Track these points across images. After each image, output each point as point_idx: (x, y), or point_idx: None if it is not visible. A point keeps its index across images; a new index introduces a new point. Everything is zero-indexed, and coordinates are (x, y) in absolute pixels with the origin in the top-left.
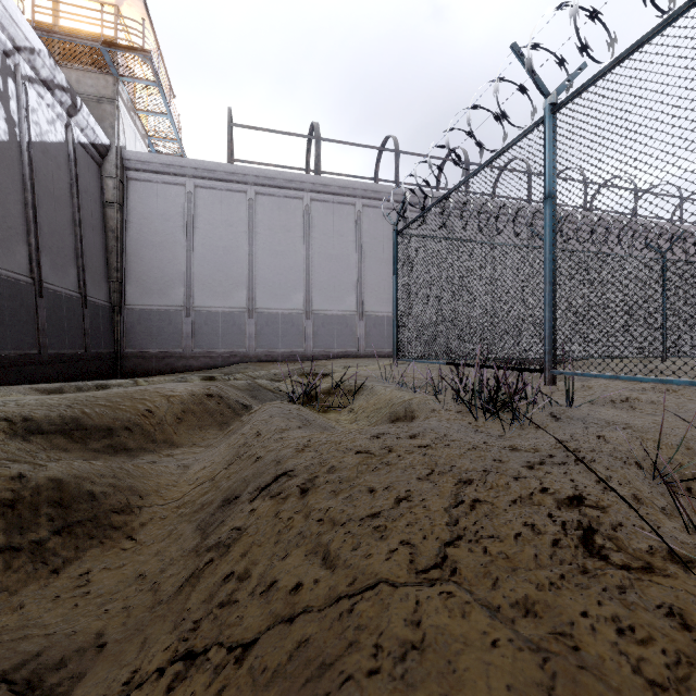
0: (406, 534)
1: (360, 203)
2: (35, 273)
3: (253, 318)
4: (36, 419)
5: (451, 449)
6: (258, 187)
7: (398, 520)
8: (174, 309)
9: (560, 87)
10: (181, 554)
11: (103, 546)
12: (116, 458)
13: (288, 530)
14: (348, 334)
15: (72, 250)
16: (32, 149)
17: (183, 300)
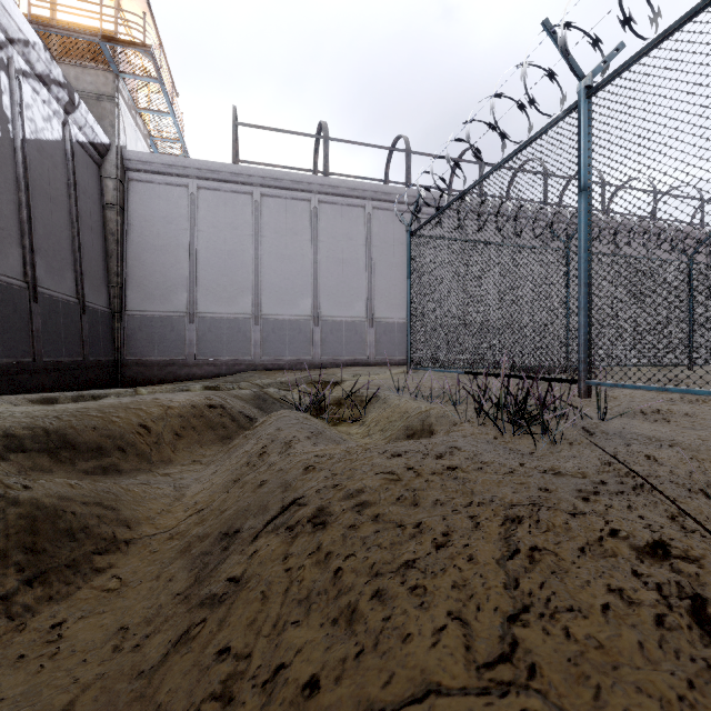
0: (453, 601)
1: (370, 206)
2: (29, 277)
3: (259, 324)
4: (18, 434)
5: (486, 474)
6: (264, 189)
7: (440, 578)
8: (177, 315)
9: (596, 69)
10: (170, 600)
11: (82, 587)
12: (107, 477)
13: (298, 583)
14: (357, 341)
15: (69, 253)
16: (26, 147)
17: (186, 306)
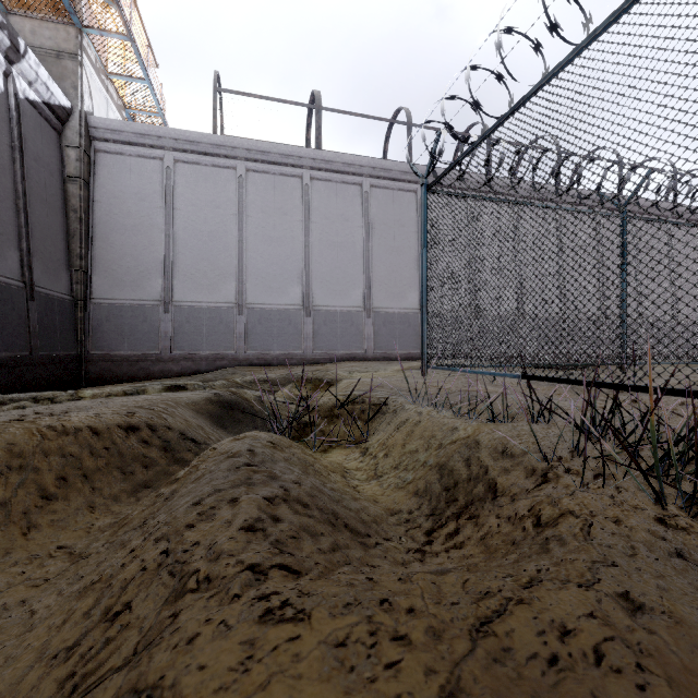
0: None
1: (367, 183)
2: None
3: (244, 314)
4: None
5: None
6: (249, 163)
7: None
8: (150, 304)
9: None
10: None
11: None
12: None
13: None
14: (354, 333)
15: (12, 228)
16: None
17: (160, 294)
